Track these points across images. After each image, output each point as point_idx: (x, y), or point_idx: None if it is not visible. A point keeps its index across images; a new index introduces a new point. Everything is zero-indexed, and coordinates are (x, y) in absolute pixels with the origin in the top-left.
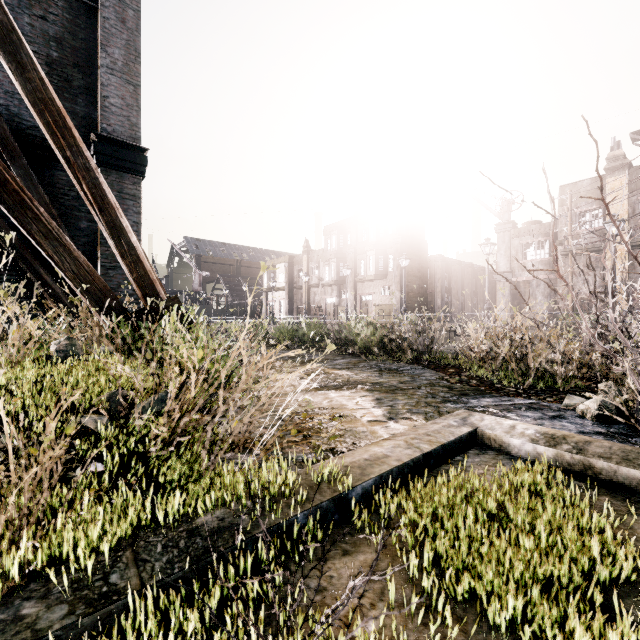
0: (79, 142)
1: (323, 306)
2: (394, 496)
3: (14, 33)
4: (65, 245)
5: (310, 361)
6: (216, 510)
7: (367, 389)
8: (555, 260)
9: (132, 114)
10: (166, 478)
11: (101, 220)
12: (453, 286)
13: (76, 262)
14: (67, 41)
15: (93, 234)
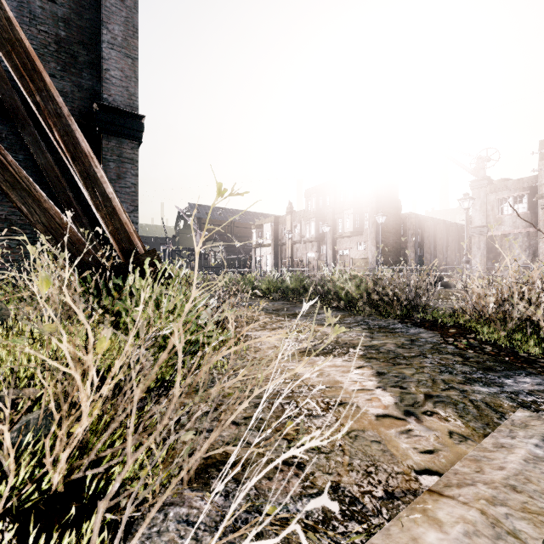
0: (50, 87)
1: (304, 260)
2: None
3: None
4: (34, 196)
5: (294, 315)
6: None
7: (362, 355)
8: None
9: (130, 85)
10: None
11: (74, 170)
12: (425, 241)
13: (46, 214)
14: (73, 21)
15: None
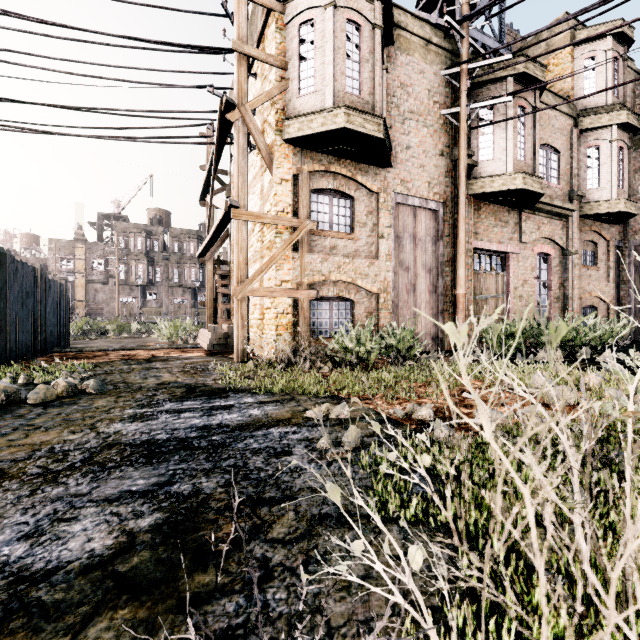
0: None
1: None
2: None
3: None
4: None
5: None
6: None
7: None
8: None
9: None
10: None
11: None
12: None
13: None
14: None
15: None
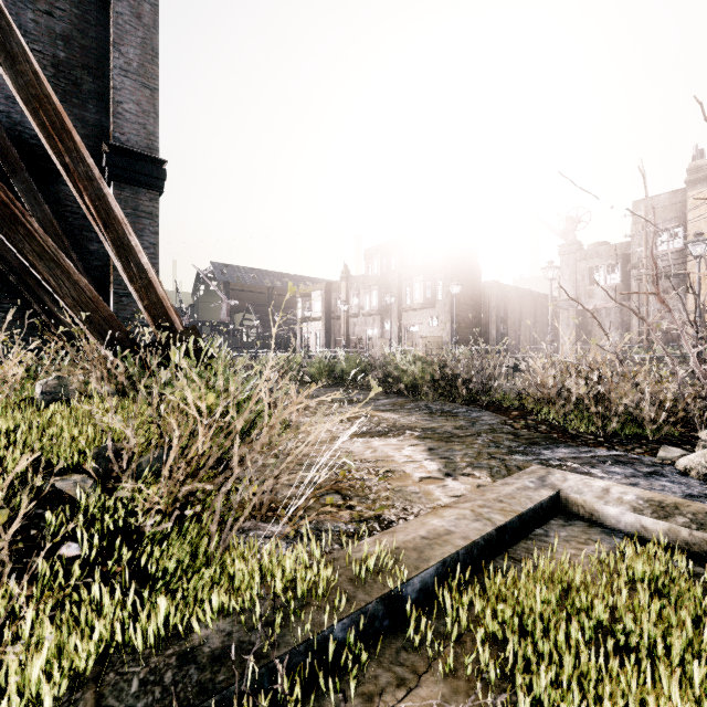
0: (80, 147)
1: (364, 338)
2: (464, 594)
3: (3, 18)
4: (63, 267)
5: (349, 401)
6: (222, 617)
7: (417, 436)
8: (655, 280)
9: (149, 121)
10: (160, 566)
11: (106, 238)
12: (510, 315)
13: (76, 287)
14: (76, 39)
15: (105, 257)
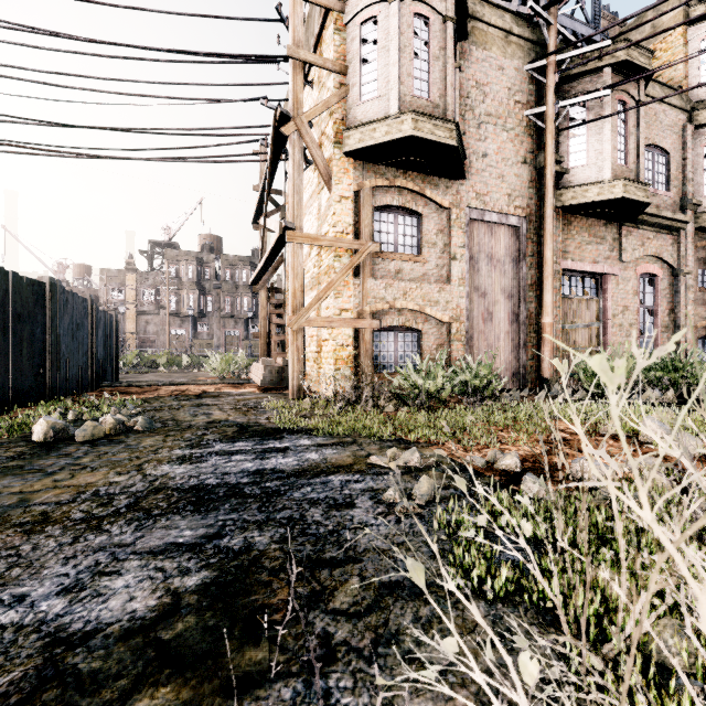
0: None
1: None
2: None
3: None
4: None
5: None
6: None
7: None
8: None
9: None
10: None
11: None
12: None
13: None
14: None
15: None
